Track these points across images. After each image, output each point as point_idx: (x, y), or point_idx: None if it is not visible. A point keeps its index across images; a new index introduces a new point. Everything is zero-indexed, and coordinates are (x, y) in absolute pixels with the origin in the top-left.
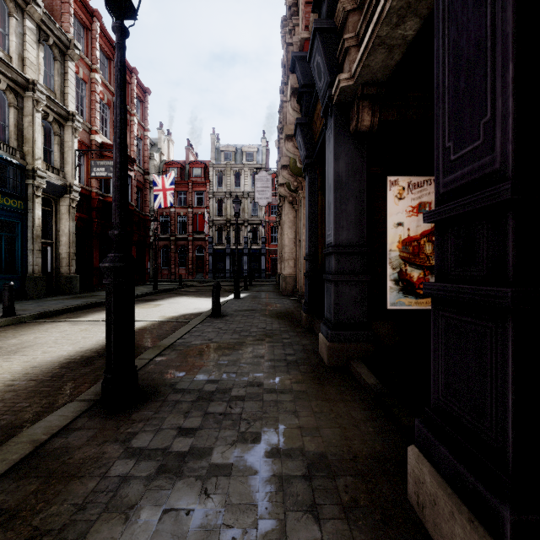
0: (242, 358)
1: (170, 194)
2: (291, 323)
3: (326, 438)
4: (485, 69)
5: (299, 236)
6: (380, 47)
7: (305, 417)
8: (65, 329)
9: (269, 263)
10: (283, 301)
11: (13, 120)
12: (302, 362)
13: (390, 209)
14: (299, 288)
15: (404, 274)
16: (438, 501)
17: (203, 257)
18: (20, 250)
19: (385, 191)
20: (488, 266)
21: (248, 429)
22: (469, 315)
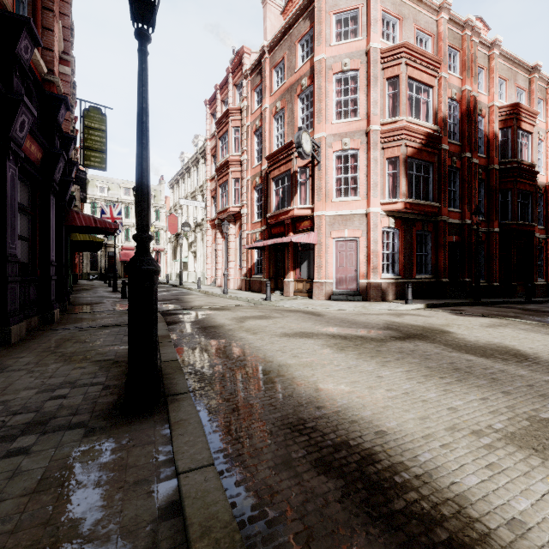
0: None
1: None
2: None
3: None
4: None
5: None
6: None
7: None
8: None
9: None
10: None
11: None
12: None
13: None
14: None
15: None
16: None
17: None
18: None
19: None
20: None
21: None
22: None
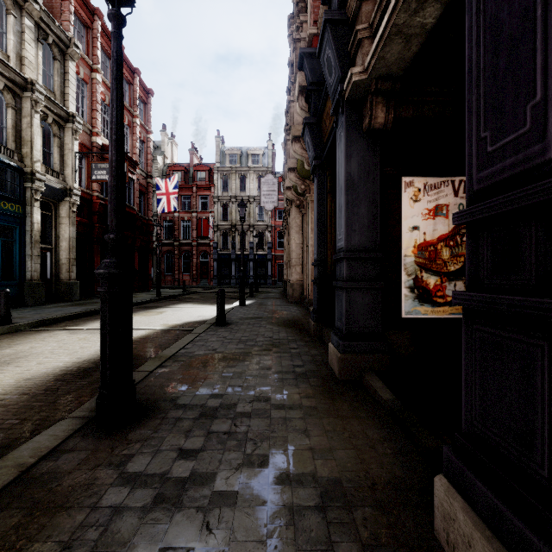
0: (248, 369)
1: (173, 198)
2: (299, 332)
3: (340, 461)
4: (533, 43)
5: (306, 241)
6: (396, 37)
7: (317, 436)
8: (63, 338)
9: (275, 269)
10: (290, 308)
11: (10, 121)
12: (311, 374)
13: (405, 212)
14: (306, 295)
15: (420, 281)
16: (474, 544)
17: (208, 263)
18: (18, 255)
19: (399, 192)
20: (537, 273)
21: (255, 450)
22: (512, 331)
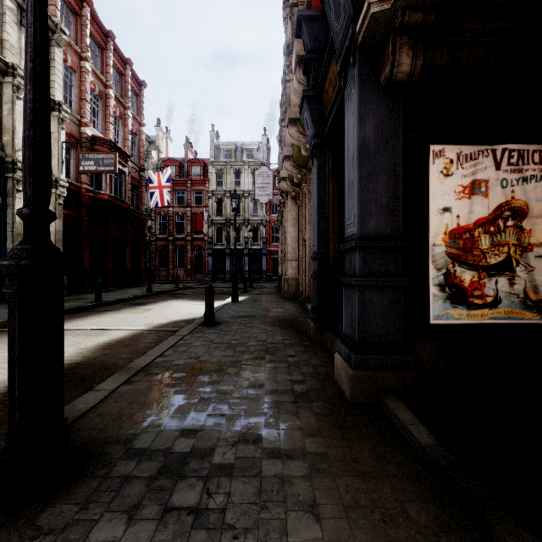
0: (235, 387)
1: (166, 191)
2: (296, 334)
3: None
4: None
5: (302, 234)
6: None
7: (332, 519)
8: None
9: (270, 264)
10: (285, 305)
11: None
12: (315, 395)
13: (433, 189)
14: (302, 291)
15: (452, 277)
16: None
17: (202, 258)
18: None
19: (426, 164)
20: None
21: None
22: None
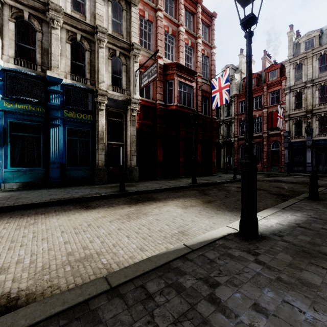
0: None
1: (224, 91)
2: None
3: None
4: None
5: None
6: None
7: None
8: None
9: None
10: None
11: (86, 59)
12: None
13: None
14: None
15: None
16: None
17: (278, 151)
18: (91, 149)
19: None
20: None
21: None
22: None
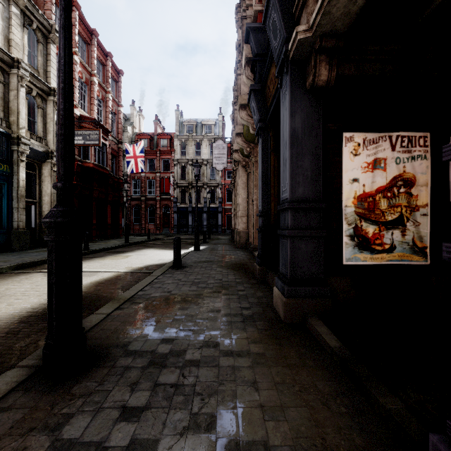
0: (199, 312)
1: (139, 160)
2: (245, 274)
3: (292, 423)
4: None
5: (251, 196)
6: None
7: (266, 390)
8: (37, 280)
9: (225, 220)
10: (237, 253)
11: None
12: (258, 317)
13: (345, 165)
14: (251, 242)
15: (359, 230)
16: None
17: (169, 215)
18: (6, 208)
19: (340, 147)
20: None
21: (202, 408)
22: None
